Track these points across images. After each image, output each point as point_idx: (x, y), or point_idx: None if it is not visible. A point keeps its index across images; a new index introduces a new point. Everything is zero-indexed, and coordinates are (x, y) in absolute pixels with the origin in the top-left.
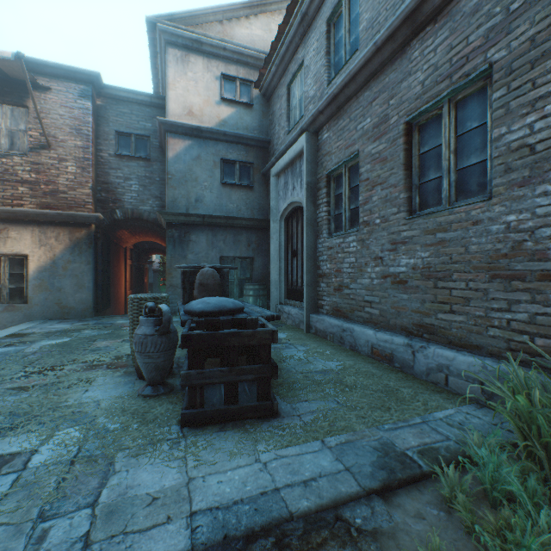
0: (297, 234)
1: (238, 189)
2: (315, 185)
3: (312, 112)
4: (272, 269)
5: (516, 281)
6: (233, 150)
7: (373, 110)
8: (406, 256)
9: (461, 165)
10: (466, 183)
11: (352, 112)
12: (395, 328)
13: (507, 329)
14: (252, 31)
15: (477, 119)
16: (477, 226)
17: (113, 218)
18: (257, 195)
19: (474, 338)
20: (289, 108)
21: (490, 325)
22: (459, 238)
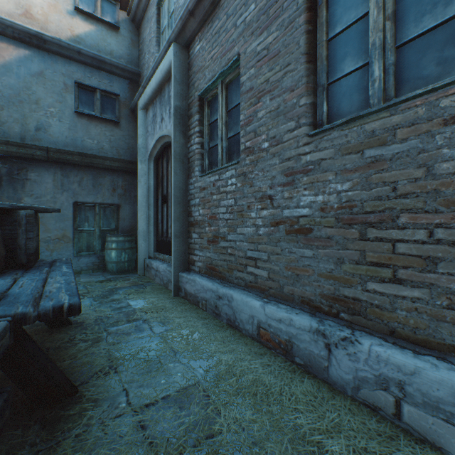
0: (167, 176)
1: (100, 123)
2: (186, 112)
3: (181, 13)
4: (140, 217)
5: None
6: (93, 75)
7: None
8: (311, 192)
9: (403, 38)
10: (414, 66)
11: (230, 4)
12: (292, 299)
13: None
14: None
15: None
16: None
17: None
18: (125, 133)
19: (449, 332)
20: (160, 31)
21: None
22: (413, 151)
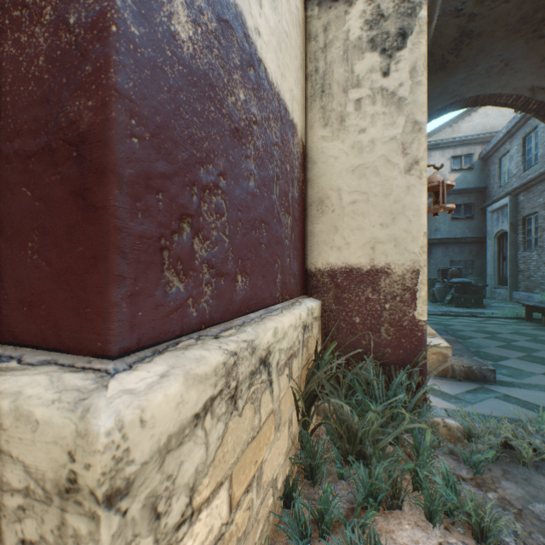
0: (505, 247)
1: (462, 220)
2: (515, 223)
3: (512, 187)
4: (487, 267)
5: None
6: (459, 198)
7: (542, 196)
8: None
9: None
10: None
11: (534, 192)
12: None
13: None
14: (472, 122)
15: None
16: None
17: None
18: (476, 221)
19: None
20: (500, 172)
21: None
22: None
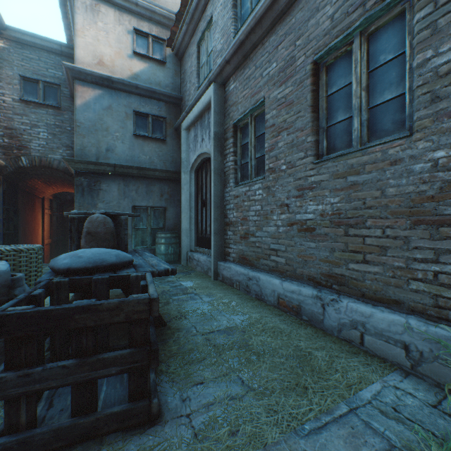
0: (206, 185)
1: (151, 142)
2: (222, 136)
3: (219, 62)
4: (183, 218)
5: (447, 228)
6: (146, 103)
7: (279, 54)
8: (314, 203)
9: (373, 103)
10: (379, 122)
11: (258, 59)
12: (302, 277)
13: (434, 283)
14: None
15: (392, 50)
16: (396, 166)
17: (17, 165)
18: (170, 148)
19: (393, 292)
20: (199, 66)
21: (412, 277)
22: (374, 180)
